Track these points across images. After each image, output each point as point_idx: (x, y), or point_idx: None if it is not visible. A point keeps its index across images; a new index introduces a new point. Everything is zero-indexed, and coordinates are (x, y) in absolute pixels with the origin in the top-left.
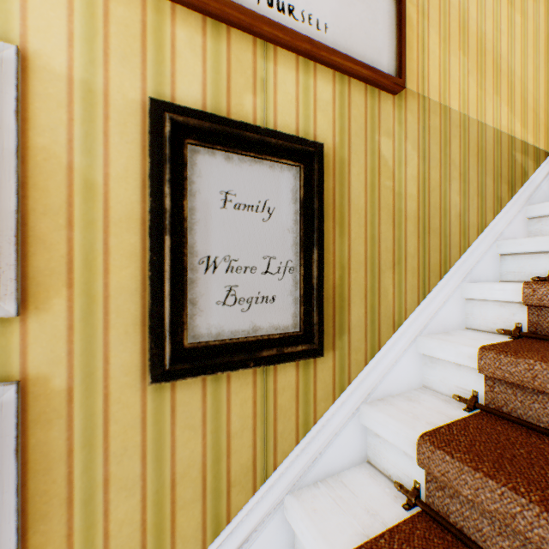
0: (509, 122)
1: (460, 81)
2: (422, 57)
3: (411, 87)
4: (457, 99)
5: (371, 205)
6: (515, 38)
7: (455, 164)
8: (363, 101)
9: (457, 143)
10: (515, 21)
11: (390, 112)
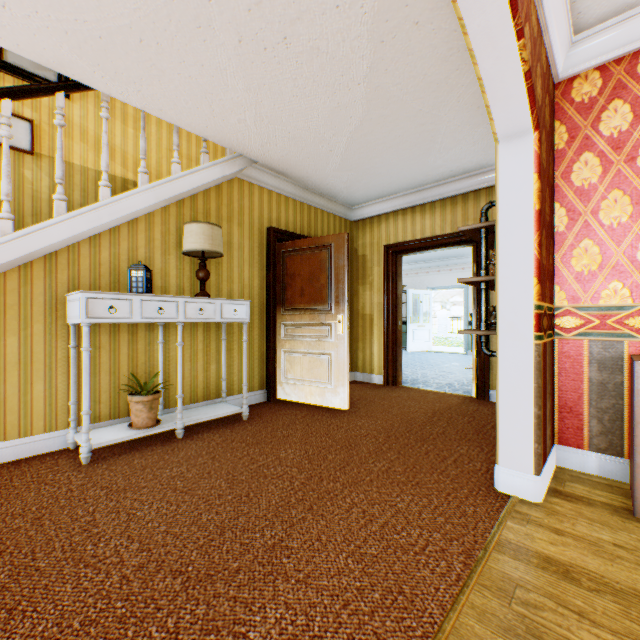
0: (124, 173)
1: (82, 154)
2: (54, 143)
3: (46, 154)
4: (80, 160)
5: (19, 193)
6: (129, 139)
7: (78, 185)
8: (14, 157)
9: (80, 177)
10: (130, 132)
11: (32, 162)
